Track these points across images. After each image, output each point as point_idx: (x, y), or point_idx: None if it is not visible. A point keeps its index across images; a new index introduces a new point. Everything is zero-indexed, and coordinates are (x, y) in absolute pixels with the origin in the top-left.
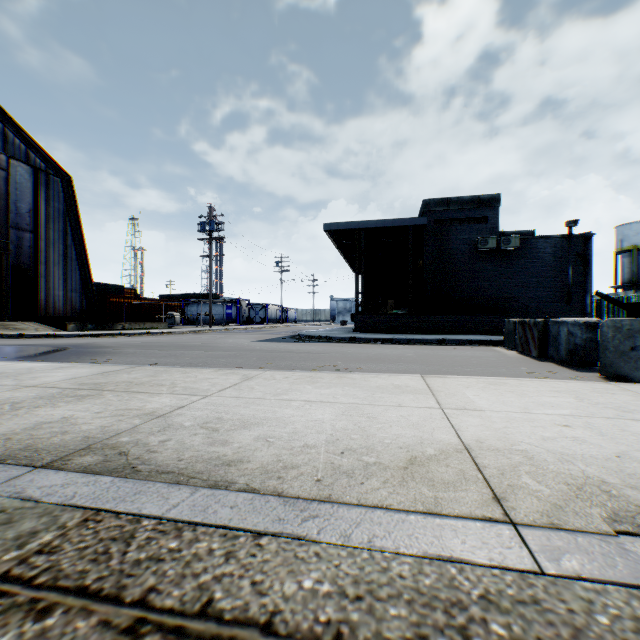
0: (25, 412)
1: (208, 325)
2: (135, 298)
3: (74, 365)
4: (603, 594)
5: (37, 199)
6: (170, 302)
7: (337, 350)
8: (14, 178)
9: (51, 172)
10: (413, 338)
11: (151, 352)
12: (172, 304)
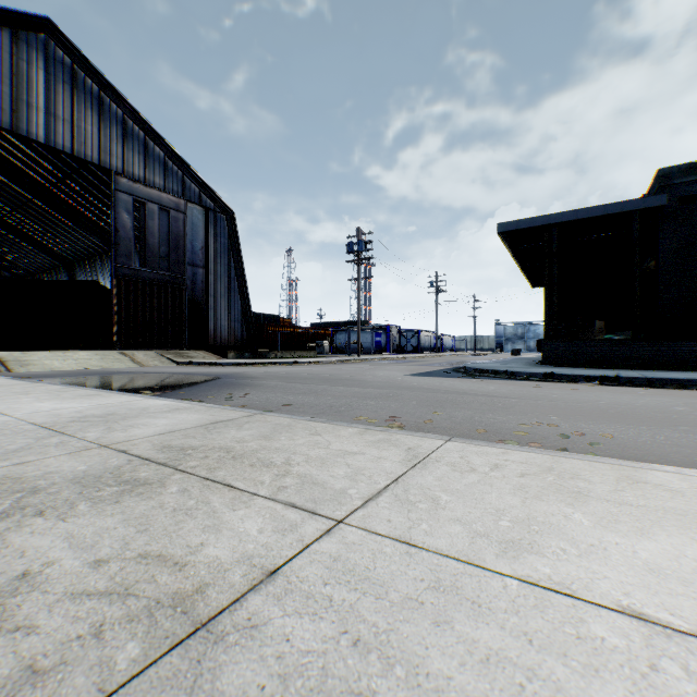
0: (1, 529)
1: (356, 354)
2: (288, 327)
3: (191, 406)
4: None
5: (207, 237)
6: (319, 330)
7: (533, 393)
8: (189, 220)
9: (217, 210)
10: (658, 377)
11: (291, 386)
12: (321, 332)
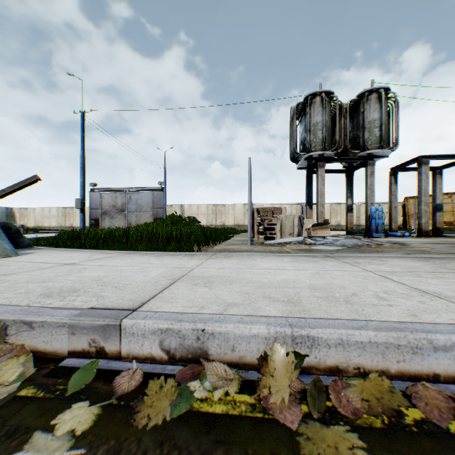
0: (421, 262)
1: None
2: None
3: None
4: (211, 253)
5: None
6: None
7: None
8: None
9: None
10: None
11: None
12: None
